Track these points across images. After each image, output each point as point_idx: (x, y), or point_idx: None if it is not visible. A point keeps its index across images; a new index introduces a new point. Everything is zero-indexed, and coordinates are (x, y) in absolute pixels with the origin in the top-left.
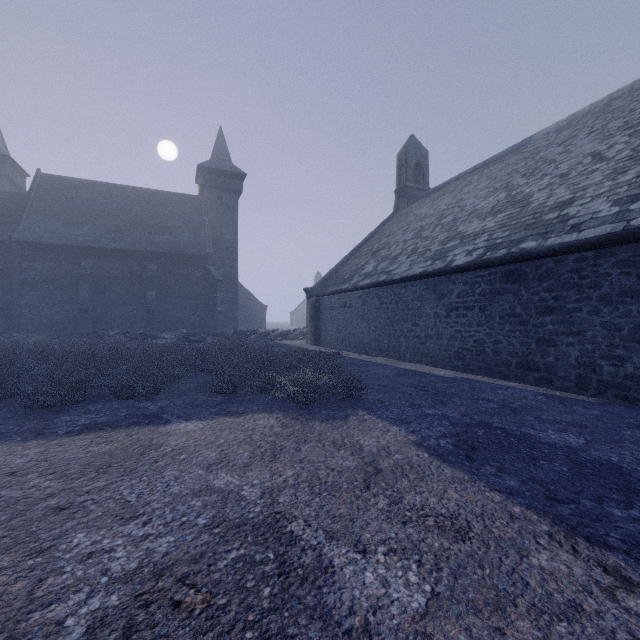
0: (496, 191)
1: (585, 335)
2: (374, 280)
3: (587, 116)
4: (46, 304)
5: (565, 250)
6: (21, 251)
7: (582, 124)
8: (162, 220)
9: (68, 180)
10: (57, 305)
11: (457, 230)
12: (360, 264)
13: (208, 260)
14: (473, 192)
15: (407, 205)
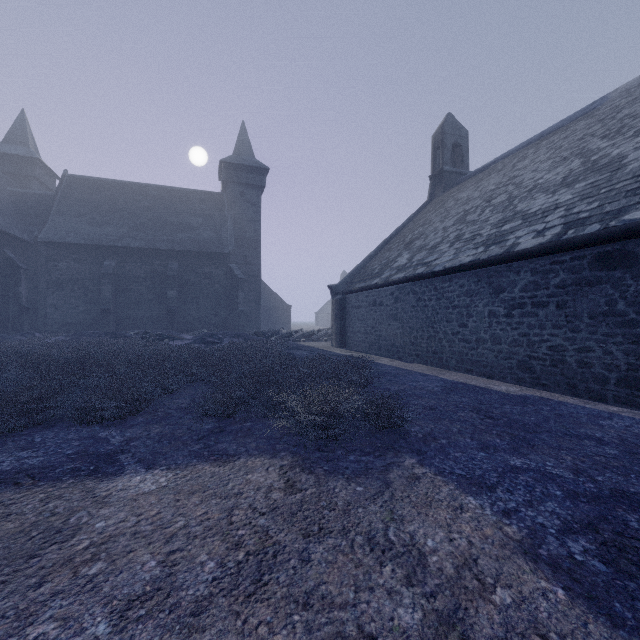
0: (565, 160)
1: None
2: (409, 273)
3: None
4: (70, 304)
5: None
6: (47, 251)
7: None
8: (184, 218)
9: (93, 180)
10: (81, 305)
11: (515, 209)
12: (391, 257)
13: (230, 258)
14: (531, 166)
15: (444, 191)
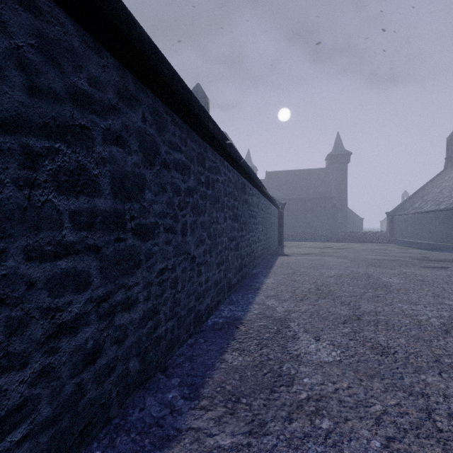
0: None
1: None
2: (415, 211)
3: None
4: None
5: None
6: None
7: None
8: (311, 183)
9: (275, 172)
10: None
11: (451, 193)
12: (414, 202)
13: (333, 199)
14: None
15: (451, 166)
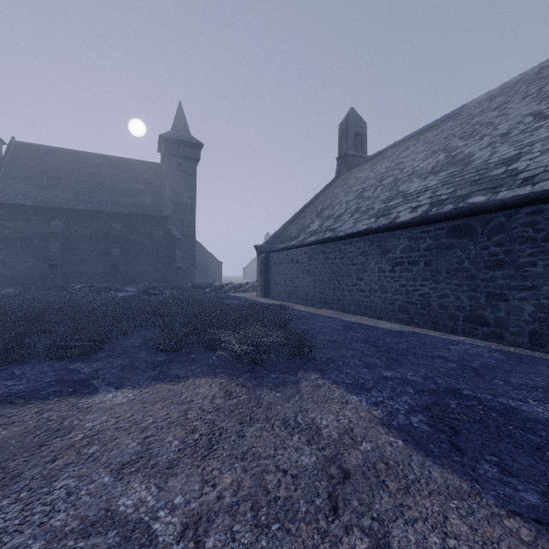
0: (434, 153)
1: (541, 290)
2: (320, 237)
3: (518, 84)
4: (18, 260)
5: (519, 203)
6: None
7: (514, 91)
8: (127, 184)
9: (40, 147)
10: (29, 261)
11: (399, 189)
12: (306, 223)
13: (168, 220)
14: (411, 156)
15: (348, 171)
